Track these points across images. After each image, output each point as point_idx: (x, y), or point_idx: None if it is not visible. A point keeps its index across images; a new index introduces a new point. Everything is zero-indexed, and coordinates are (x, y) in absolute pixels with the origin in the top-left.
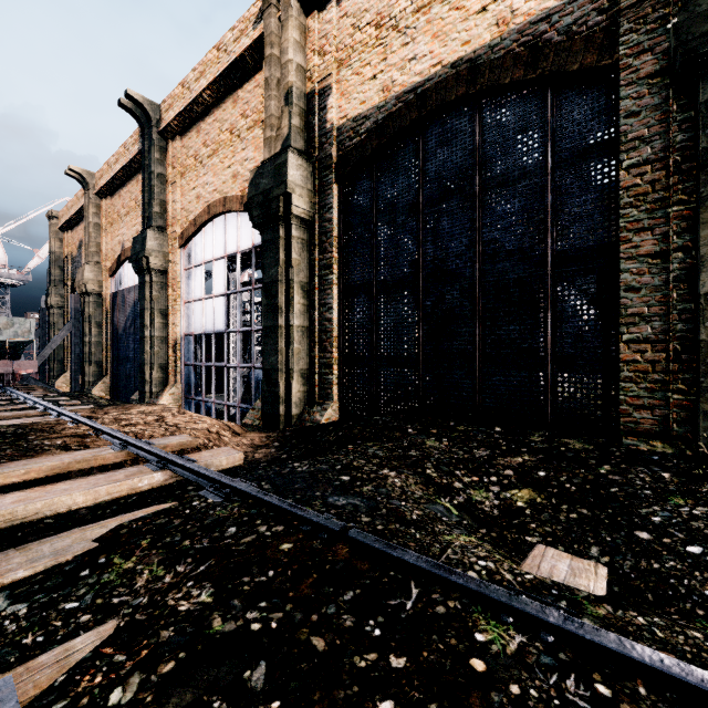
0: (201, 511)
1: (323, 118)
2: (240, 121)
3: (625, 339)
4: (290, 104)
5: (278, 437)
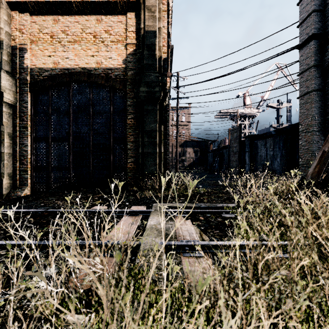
0: None
1: (22, 61)
2: None
3: (128, 162)
4: (1, 48)
5: None
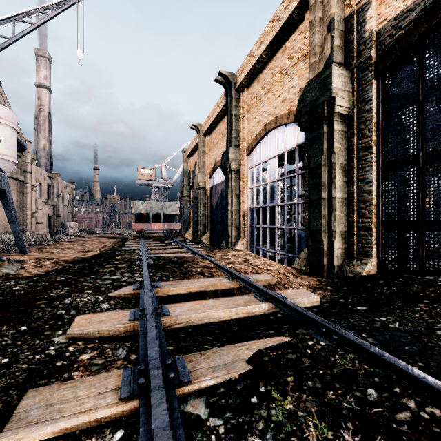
0: (322, 355)
1: (361, 31)
2: (287, 63)
3: None
4: (332, 31)
5: (328, 282)
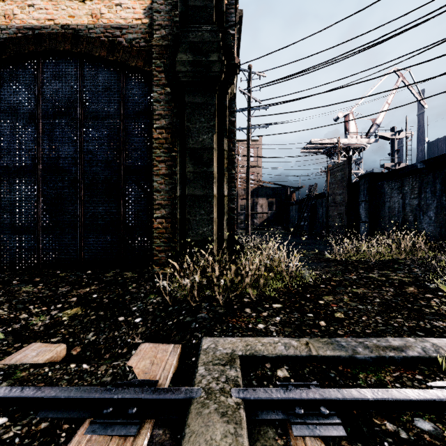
0: None
1: None
2: None
3: (155, 216)
4: None
5: None
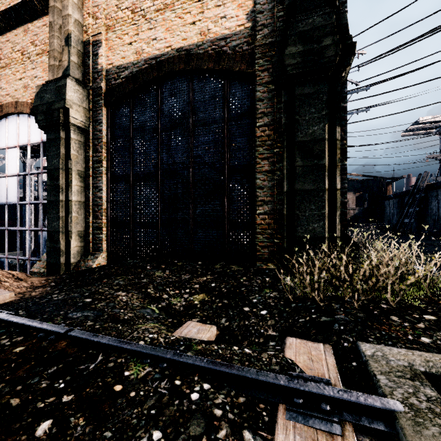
0: None
1: (96, 61)
2: (30, 47)
3: (258, 212)
4: (69, 45)
5: (55, 279)
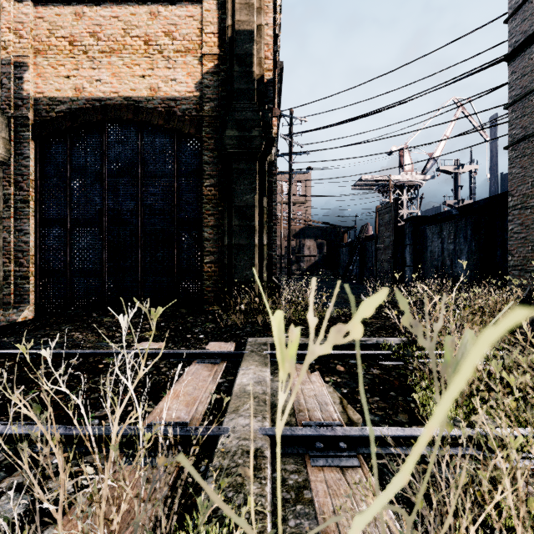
0: None
1: (19, 86)
2: None
3: (205, 262)
4: None
5: None
